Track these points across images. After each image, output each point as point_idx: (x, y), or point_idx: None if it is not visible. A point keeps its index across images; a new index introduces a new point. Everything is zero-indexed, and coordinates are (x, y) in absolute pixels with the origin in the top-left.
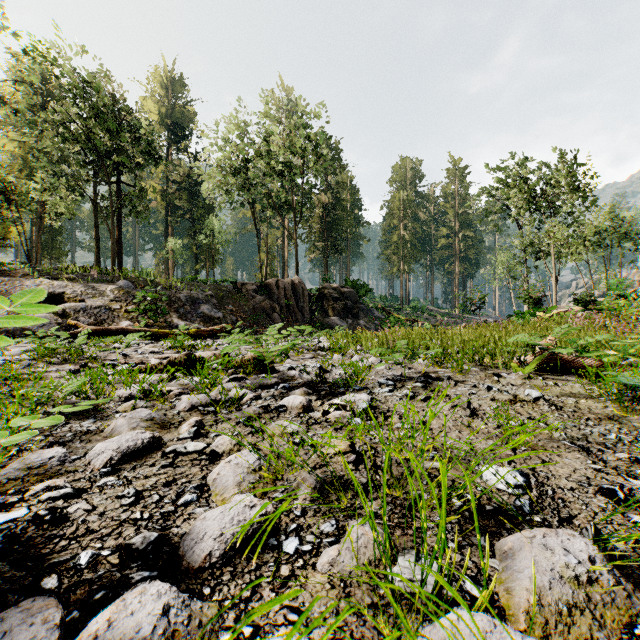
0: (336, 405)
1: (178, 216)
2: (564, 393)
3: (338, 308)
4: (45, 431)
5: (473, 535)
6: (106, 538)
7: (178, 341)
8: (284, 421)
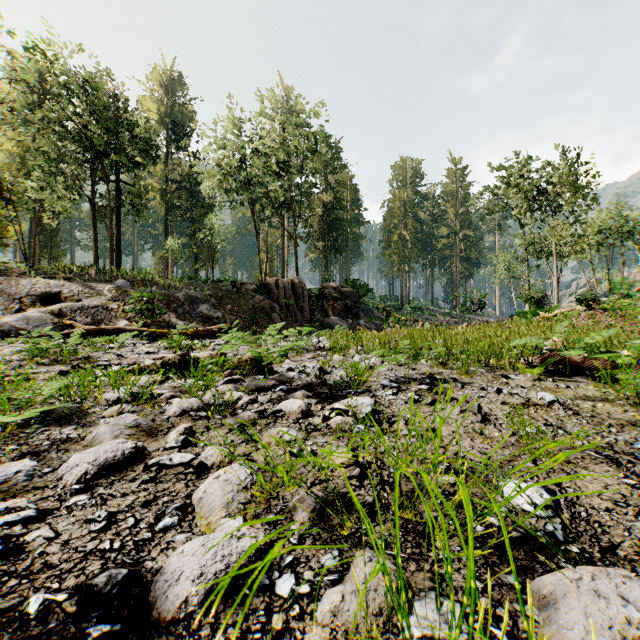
0: (337, 410)
1: (177, 215)
2: (578, 396)
3: (338, 308)
4: (21, 439)
5: (501, 571)
6: (65, 575)
7: (175, 341)
8: (281, 428)
